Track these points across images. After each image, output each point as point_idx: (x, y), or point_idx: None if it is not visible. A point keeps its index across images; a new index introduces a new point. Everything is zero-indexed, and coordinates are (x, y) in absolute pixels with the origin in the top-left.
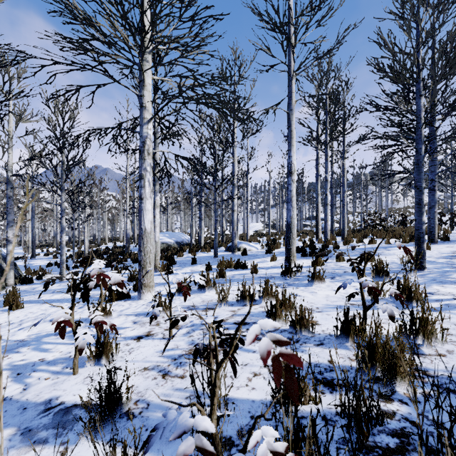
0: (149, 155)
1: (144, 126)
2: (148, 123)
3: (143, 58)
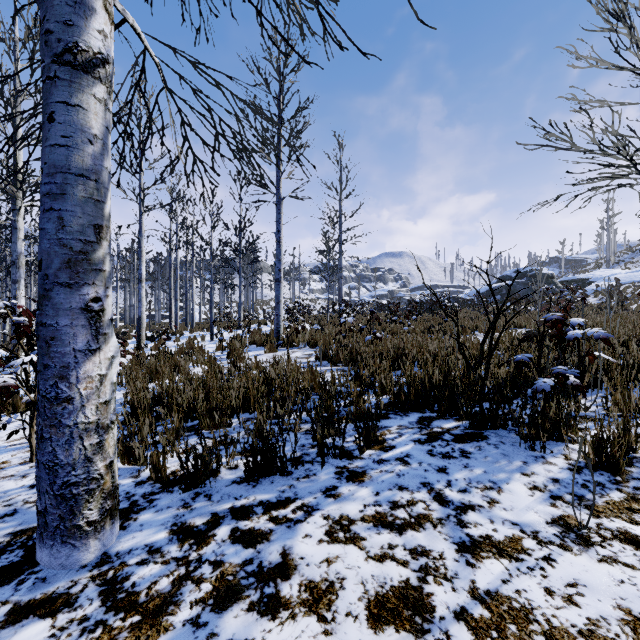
0: (23, 266)
1: (19, 244)
2: (23, 242)
3: (18, 192)
